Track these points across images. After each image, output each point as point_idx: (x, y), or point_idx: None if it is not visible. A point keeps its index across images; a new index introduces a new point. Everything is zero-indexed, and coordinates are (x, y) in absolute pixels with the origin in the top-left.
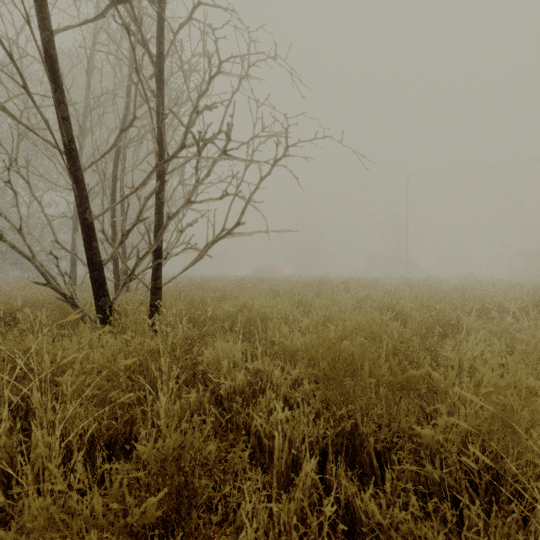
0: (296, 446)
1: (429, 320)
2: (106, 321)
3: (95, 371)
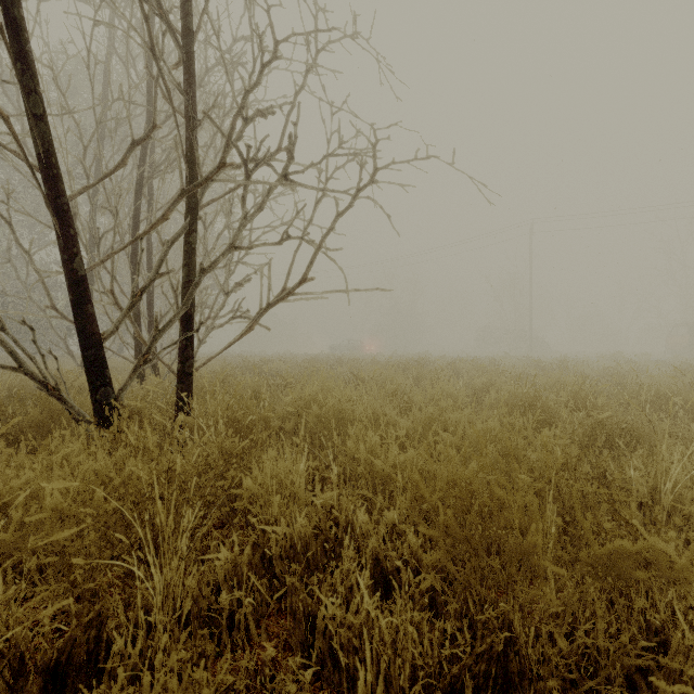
0: (401, 689)
1: (587, 421)
2: (108, 423)
3: (48, 523)
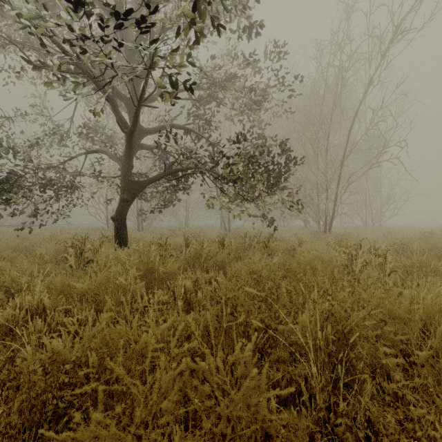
0: None
1: None
2: None
3: None
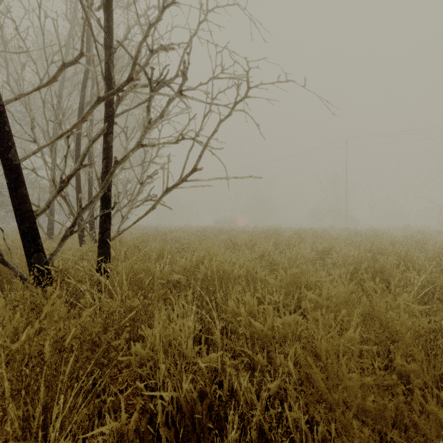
0: None
1: (418, 280)
2: (41, 281)
3: None
